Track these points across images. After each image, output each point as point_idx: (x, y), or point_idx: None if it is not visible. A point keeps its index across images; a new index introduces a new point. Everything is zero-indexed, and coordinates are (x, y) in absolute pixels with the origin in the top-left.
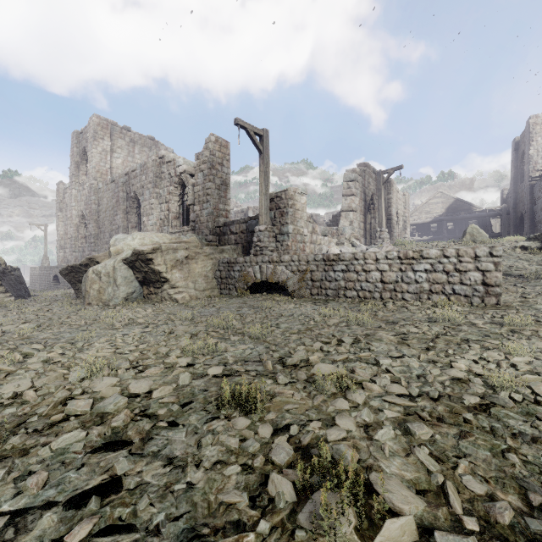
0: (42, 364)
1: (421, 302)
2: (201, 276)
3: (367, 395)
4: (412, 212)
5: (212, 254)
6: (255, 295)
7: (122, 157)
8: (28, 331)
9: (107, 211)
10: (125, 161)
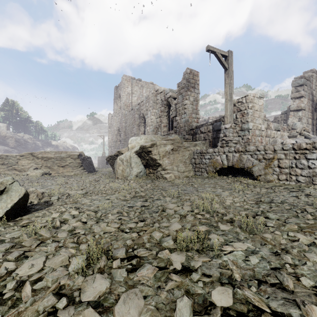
0: (67, 234)
1: None
2: (182, 162)
3: None
4: None
5: (188, 147)
6: (222, 177)
7: (137, 96)
8: (78, 197)
9: (129, 126)
10: (138, 98)
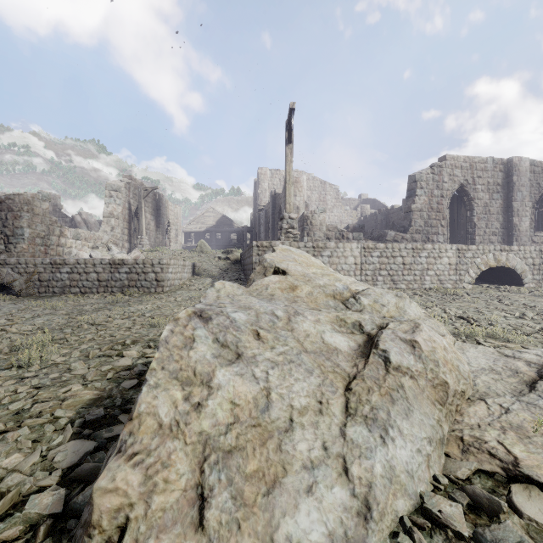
0: None
1: (121, 293)
2: None
3: (6, 333)
4: (191, 221)
5: None
6: None
7: None
8: None
9: None
10: None
